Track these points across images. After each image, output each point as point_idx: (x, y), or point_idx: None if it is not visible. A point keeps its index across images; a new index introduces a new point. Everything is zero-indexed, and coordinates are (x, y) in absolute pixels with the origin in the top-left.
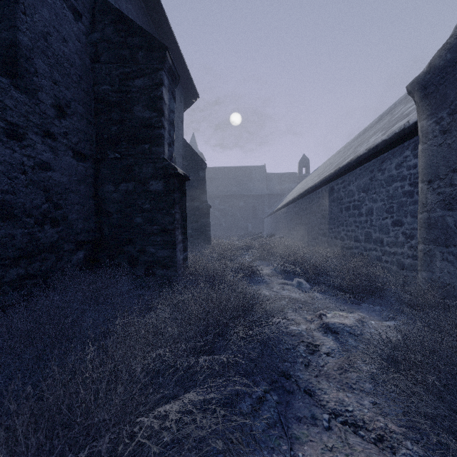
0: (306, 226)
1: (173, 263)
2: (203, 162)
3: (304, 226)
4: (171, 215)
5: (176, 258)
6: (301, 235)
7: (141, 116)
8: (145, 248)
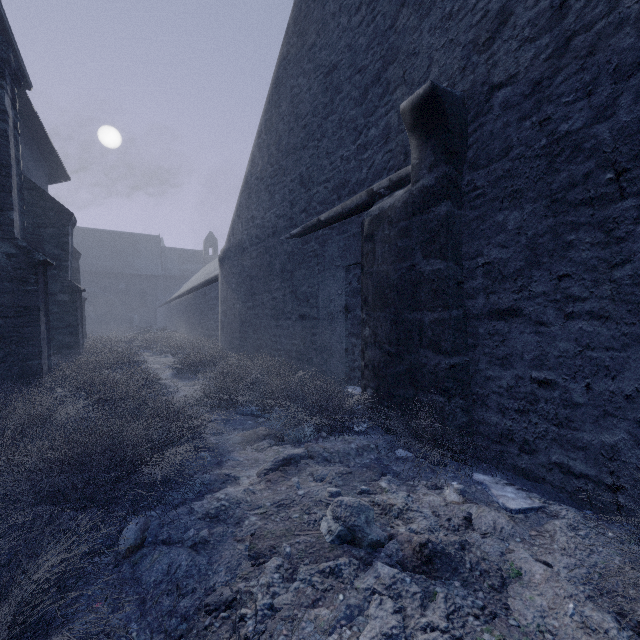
0: (193, 320)
1: (77, 346)
2: (77, 252)
3: (192, 319)
4: (75, 316)
5: (80, 342)
6: (190, 328)
7: (51, 252)
8: (54, 337)
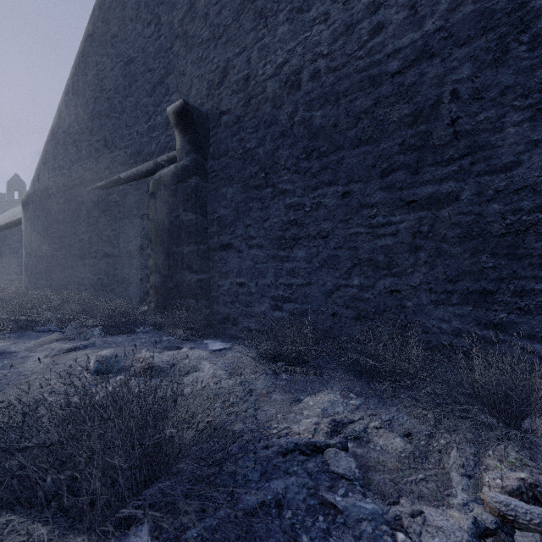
0: None
1: None
2: None
3: None
4: None
5: None
6: None
7: None
8: None
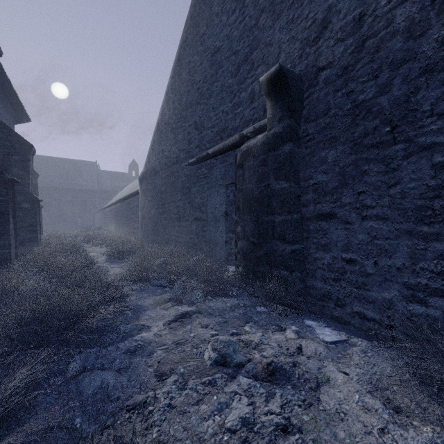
0: (121, 222)
1: (36, 240)
2: (36, 173)
3: (120, 221)
4: (35, 218)
5: (38, 237)
6: (118, 227)
7: (17, 173)
8: (19, 233)
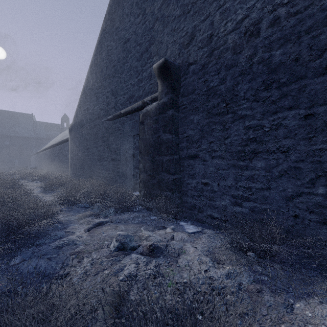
0: (54, 162)
1: None
2: None
3: (53, 162)
4: None
5: None
6: (52, 167)
7: None
8: None
